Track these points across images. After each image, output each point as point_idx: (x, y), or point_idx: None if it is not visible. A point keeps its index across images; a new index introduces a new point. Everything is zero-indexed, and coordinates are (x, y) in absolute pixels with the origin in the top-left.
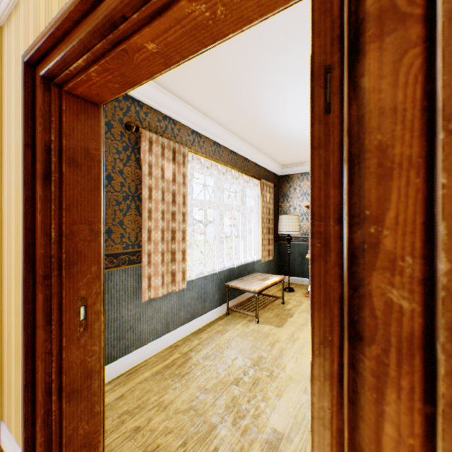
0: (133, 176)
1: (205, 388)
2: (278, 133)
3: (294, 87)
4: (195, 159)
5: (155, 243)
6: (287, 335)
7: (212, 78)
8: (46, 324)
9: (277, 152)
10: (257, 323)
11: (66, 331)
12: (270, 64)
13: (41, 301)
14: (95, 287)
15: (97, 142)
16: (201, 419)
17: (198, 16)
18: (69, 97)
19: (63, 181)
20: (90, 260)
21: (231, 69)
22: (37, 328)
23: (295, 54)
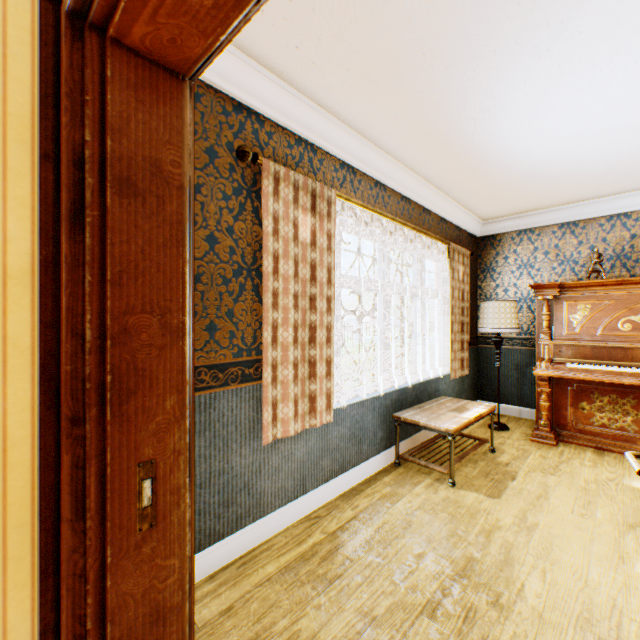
0: (248, 238)
1: (371, 614)
2: (487, 159)
3: (536, 55)
4: (345, 209)
5: (284, 347)
6: (513, 517)
7: (380, 58)
8: (75, 516)
9: (478, 195)
10: (451, 487)
11: (112, 533)
12: (498, 7)
13: (66, 470)
14: (172, 440)
15: (175, 149)
16: None
17: None
18: (119, 53)
19: (107, 224)
20: (161, 385)
21: (417, 31)
22: (62, 519)
23: None
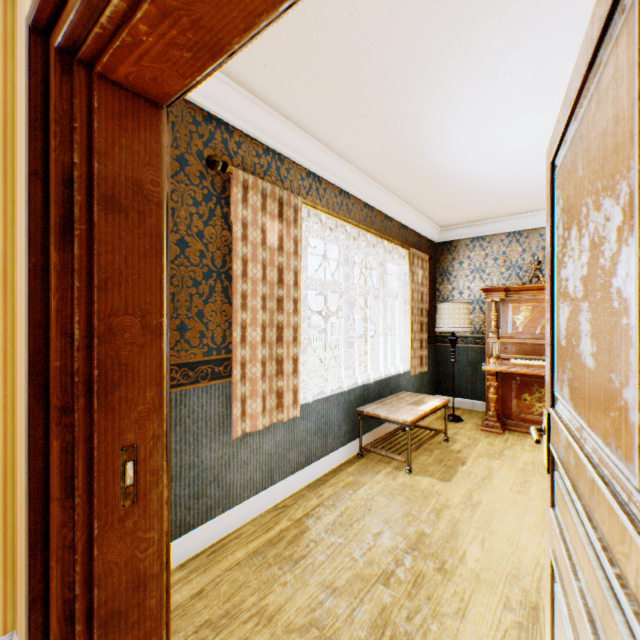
0: (218, 242)
1: (333, 586)
2: (441, 174)
3: (477, 88)
4: (311, 216)
5: (252, 346)
6: (461, 497)
7: (342, 81)
8: (64, 495)
9: (435, 205)
10: (409, 473)
11: (98, 508)
12: (442, 47)
13: (56, 454)
14: (152, 427)
15: (154, 170)
16: None
17: None
18: (105, 87)
19: (94, 237)
20: (142, 379)
21: (374, 61)
22: (50, 499)
23: (488, 24)
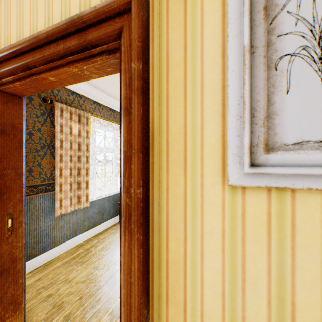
0: (48, 133)
1: (98, 267)
2: None
3: None
4: (96, 120)
5: (66, 177)
6: None
7: None
8: None
9: None
10: None
11: None
12: None
13: None
14: (19, 207)
15: (20, 119)
16: (93, 284)
17: (75, 72)
18: (1, 93)
19: None
20: (15, 190)
21: None
22: None
23: None
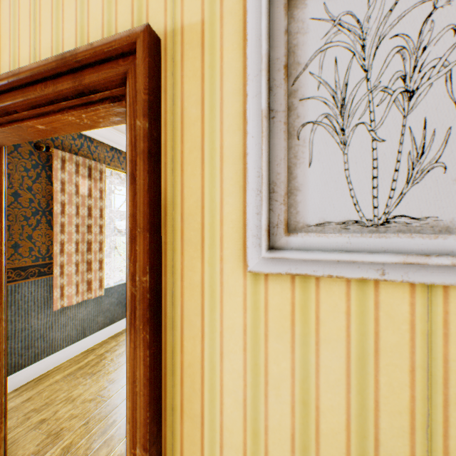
0: (44, 192)
1: (114, 379)
2: None
3: None
4: (115, 174)
5: (69, 254)
6: None
7: None
8: None
9: None
10: None
11: None
12: None
13: None
14: None
15: None
16: (106, 403)
17: (72, 120)
18: None
19: None
20: None
21: None
22: None
23: None
